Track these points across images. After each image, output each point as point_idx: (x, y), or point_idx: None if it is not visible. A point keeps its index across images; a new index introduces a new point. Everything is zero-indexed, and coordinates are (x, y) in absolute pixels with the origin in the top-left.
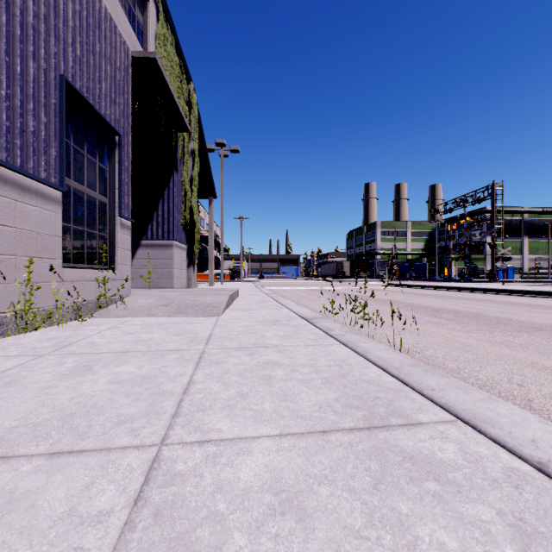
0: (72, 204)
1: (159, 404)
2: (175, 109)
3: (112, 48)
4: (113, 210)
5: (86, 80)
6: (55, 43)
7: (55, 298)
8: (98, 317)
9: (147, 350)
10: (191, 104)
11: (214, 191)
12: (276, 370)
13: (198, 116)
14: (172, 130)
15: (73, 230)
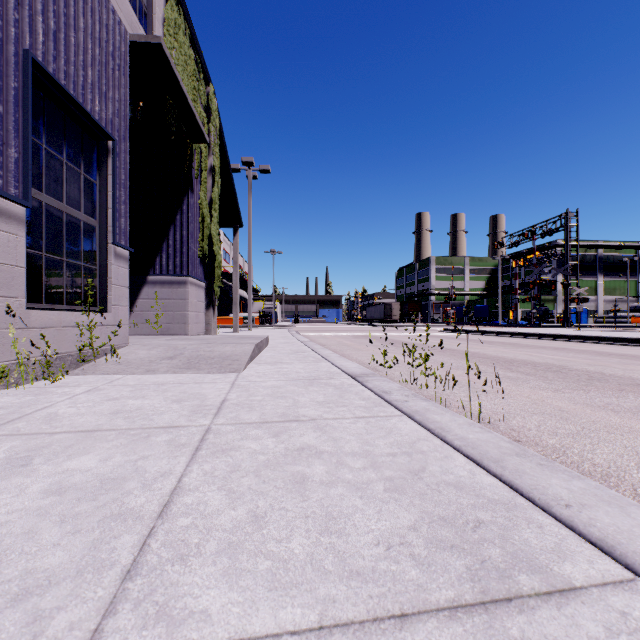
0: (45, 226)
1: (110, 544)
2: (188, 112)
3: (102, 27)
4: (104, 235)
5: (64, 63)
6: (16, 6)
7: (16, 350)
8: (80, 375)
9: (126, 427)
10: (210, 111)
11: (240, 218)
12: (313, 464)
13: (220, 127)
14: (186, 140)
15: (46, 260)
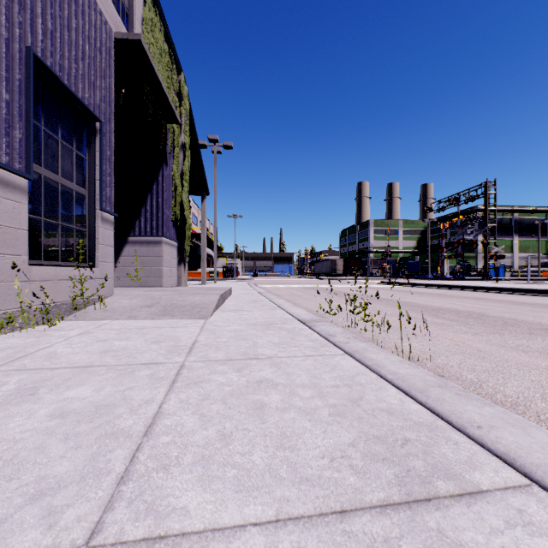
0: (43, 195)
1: (106, 456)
2: (163, 98)
3: (91, 26)
4: (93, 202)
5: (59, 57)
6: (20, 11)
7: (20, 300)
8: (73, 320)
9: (114, 364)
10: (181, 96)
11: (206, 187)
12: (270, 393)
13: (190, 109)
14: (161, 121)
15: (45, 224)
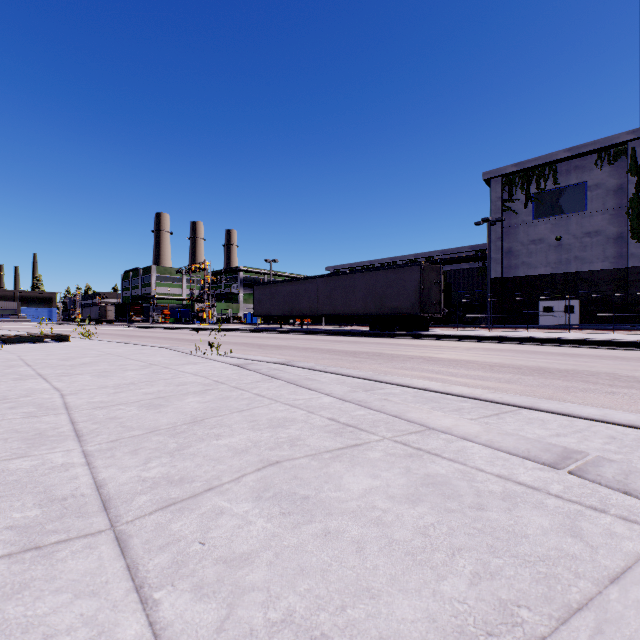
0: None
1: None
2: None
3: None
4: None
5: None
6: None
7: None
8: None
9: None
10: None
11: None
12: None
13: None
14: None
15: None
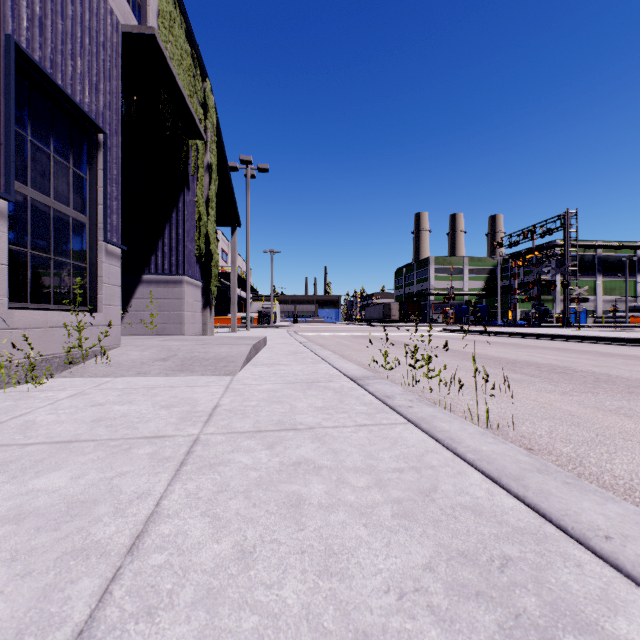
0: (30, 221)
1: (64, 592)
2: (184, 107)
3: (93, 15)
4: (95, 232)
5: (51, 51)
6: None
7: None
8: (67, 377)
9: (107, 438)
10: (207, 107)
11: (237, 217)
12: (310, 482)
13: (217, 124)
14: (182, 137)
15: (32, 257)
